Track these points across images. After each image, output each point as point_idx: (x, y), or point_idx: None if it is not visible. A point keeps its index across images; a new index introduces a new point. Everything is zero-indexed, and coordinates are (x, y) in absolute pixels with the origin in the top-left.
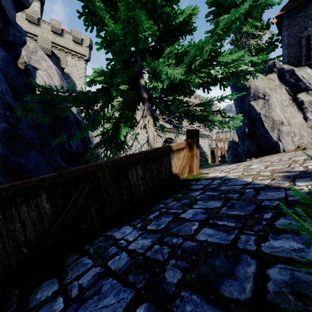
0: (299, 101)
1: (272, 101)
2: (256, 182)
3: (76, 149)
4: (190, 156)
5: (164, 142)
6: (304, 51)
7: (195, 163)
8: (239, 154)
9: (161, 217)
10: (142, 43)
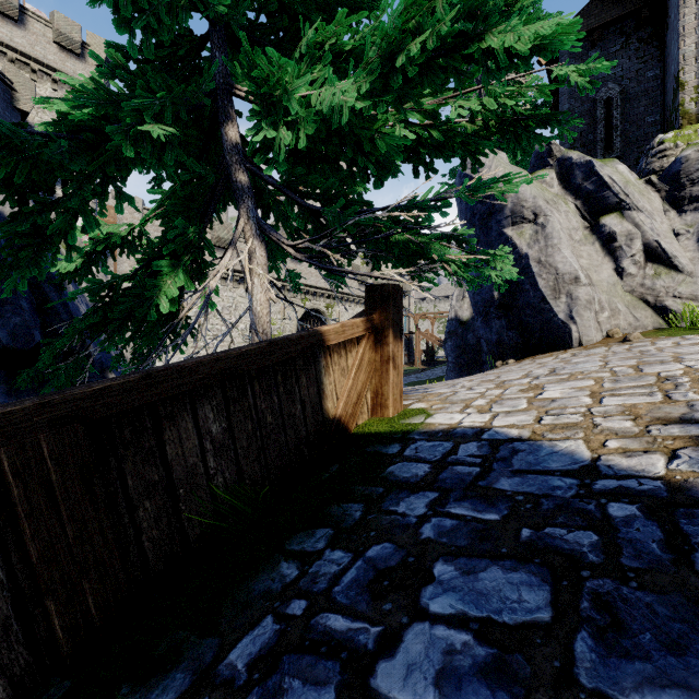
0: (606, 233)
1: (553, 229)
2: (615, 464)
3: (13, 339)
4: (377, 361)
5: (301, 318)
6: (602, 132)
7: (391, 383)
8: (470, 349)
9: (282, 670)
10: (230, 7)
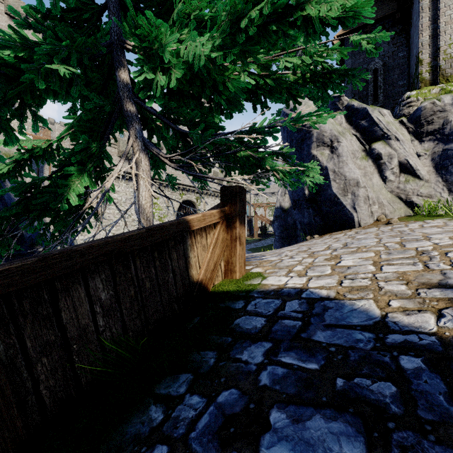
0: (375, 154)
1: (343, 150)
2: (399, 321)
3: None
4: (228, 240)
5: (179, 206)
6: (372, 90)
7: (238, 255)
8: (289, 227)
9: None
10: None
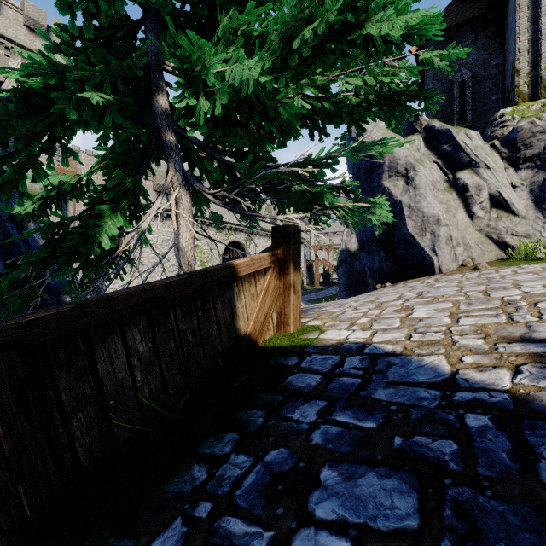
0: (460, 185)
1: (420, 181)
2: (470, 378)
3: None
4: (281, 288)
5: (225, 248)
6: (457, 106)
7: (292, 305)
8: (357, 274)
9: None
10: None
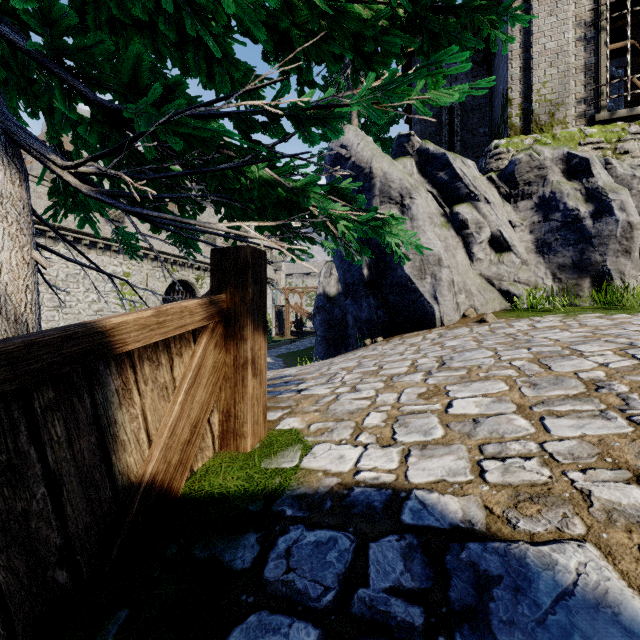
0: (459, 220)
1: (418, 211)
2: None
3: None
4: (228, 365)
5: (168, 289)
6: (447, 135)
7: (250, 399)
8: (337, 323)
9: None
10: None
